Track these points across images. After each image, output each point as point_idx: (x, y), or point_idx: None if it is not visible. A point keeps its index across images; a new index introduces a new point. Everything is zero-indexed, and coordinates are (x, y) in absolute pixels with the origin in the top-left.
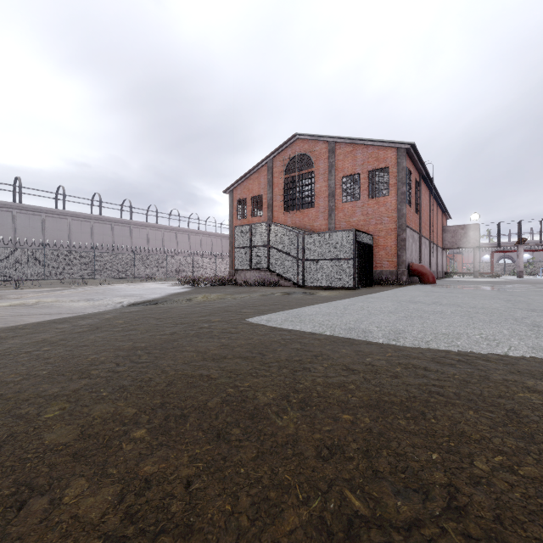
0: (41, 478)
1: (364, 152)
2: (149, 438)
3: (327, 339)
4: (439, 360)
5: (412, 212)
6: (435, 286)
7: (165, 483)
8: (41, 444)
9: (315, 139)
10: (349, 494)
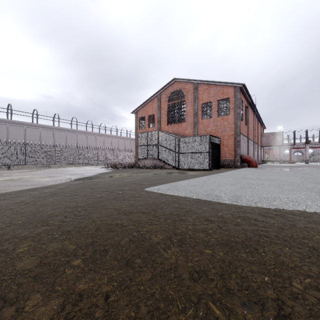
0: (12, 293)
1: (215, 89)
2: (83, 265)
3: (194, 201)
4: (263, 214)
5: (243, 125)
6: (257, 168)
7: (92, 296)
8: (13, 269)
9: (185, 81)
10: (212, 305)
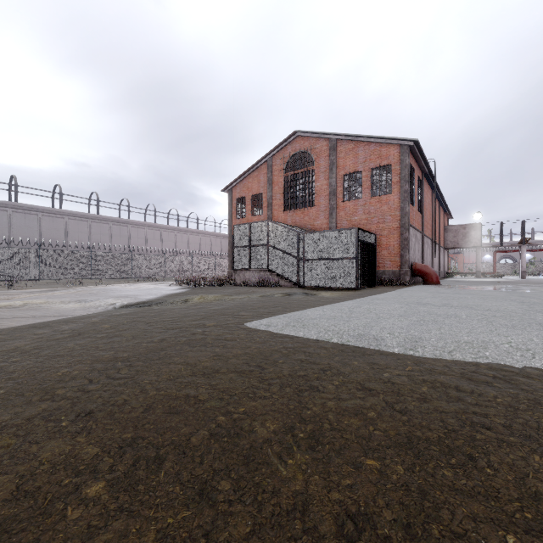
0: None
1: (366, 149)
2: (107, 496)
3: (334, 348)
4: (470, 376)
5: (415, 211)
6: (440, 286)
7: None
8: None
9: (315, 136)
10: None
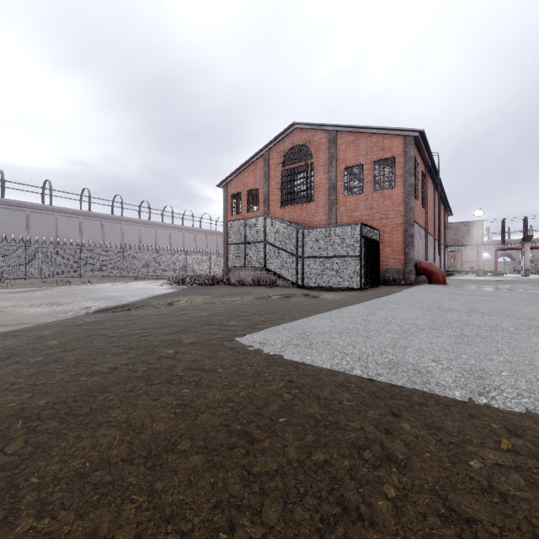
0: None
1: (368, 141)
2: None
3: (360, 388)
4: None
5: (419, 206)
6: (448, 286)
7: None
8: None
9: (314, 128)
10: None
